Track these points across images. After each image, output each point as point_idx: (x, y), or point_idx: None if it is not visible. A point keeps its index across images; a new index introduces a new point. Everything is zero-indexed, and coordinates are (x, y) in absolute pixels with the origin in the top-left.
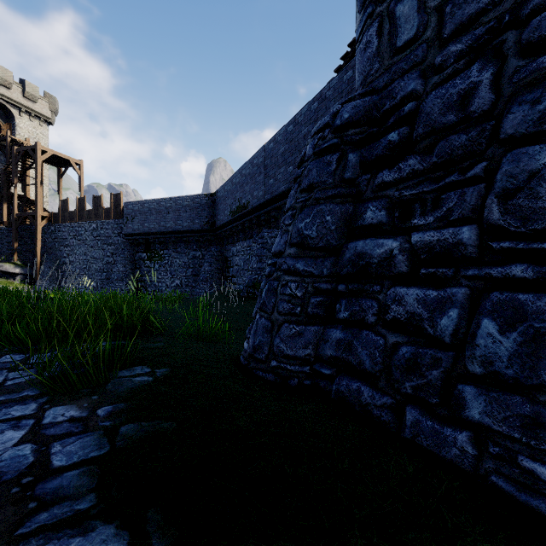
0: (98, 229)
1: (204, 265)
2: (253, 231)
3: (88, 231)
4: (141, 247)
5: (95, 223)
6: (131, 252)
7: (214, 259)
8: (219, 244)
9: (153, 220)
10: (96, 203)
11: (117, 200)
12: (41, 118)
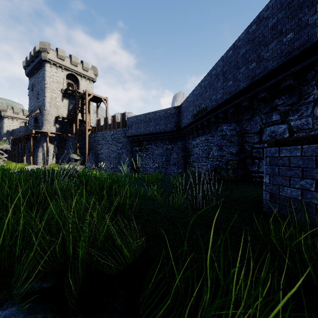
0: (114, 134)
1: (173, 154)
2: (210, 128)
3: (109, 136)
4: (135, 144)
5: (112, 131)
6: (130, 146)
7: (180, 150)
8: (183, 140)
9: (142, 127)
10: (113, 119)
11: (123, 117)
12: (90, 79)
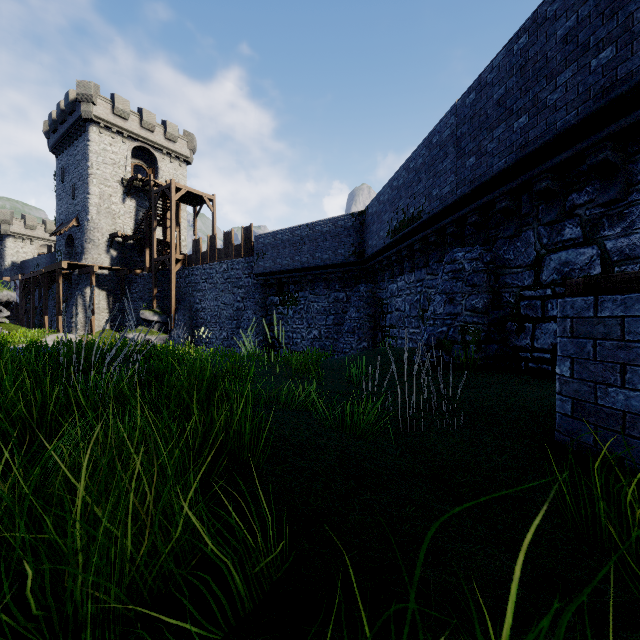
0: (228, 269)
1: (349, 311)
2: (428, 256)
3: (219, 273)
4: (272, 289)
5: (225, 264)
6: (262, 295)
7: (363, 302)
8: (370, 281)
9: (286, 255)
10: (227, 240)
11: (247, 235)
12: (180, 158)
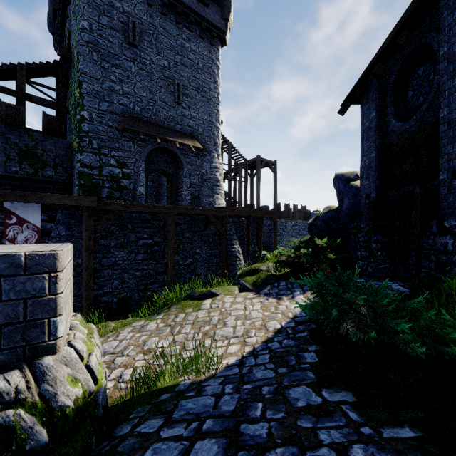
0: (295, 225)
1: None
2: None
3: (290, 226)
4: None
5: (293, 222)
6: None
7: None
8: None
9: None
10: (295, 209)
11: (304, 210)
12: None
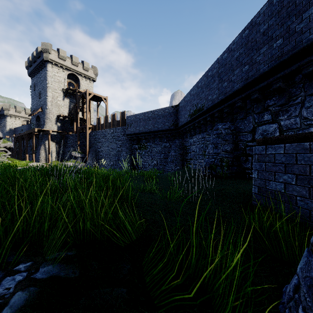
0: (114, 132)
1: (171, 152)
2: (207, 126)
3: (109, 134)
4: (135, 142)
5: (112, 129)
6: (130, 144)
7: (177, 148)
8: (180, 138)
9: (141, 125)
10: (113, 118)
11: (123, 116)
12: (90, 78)
